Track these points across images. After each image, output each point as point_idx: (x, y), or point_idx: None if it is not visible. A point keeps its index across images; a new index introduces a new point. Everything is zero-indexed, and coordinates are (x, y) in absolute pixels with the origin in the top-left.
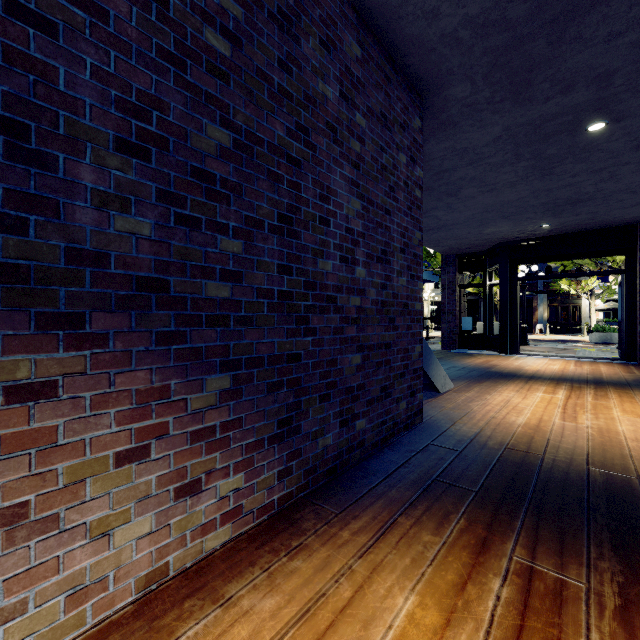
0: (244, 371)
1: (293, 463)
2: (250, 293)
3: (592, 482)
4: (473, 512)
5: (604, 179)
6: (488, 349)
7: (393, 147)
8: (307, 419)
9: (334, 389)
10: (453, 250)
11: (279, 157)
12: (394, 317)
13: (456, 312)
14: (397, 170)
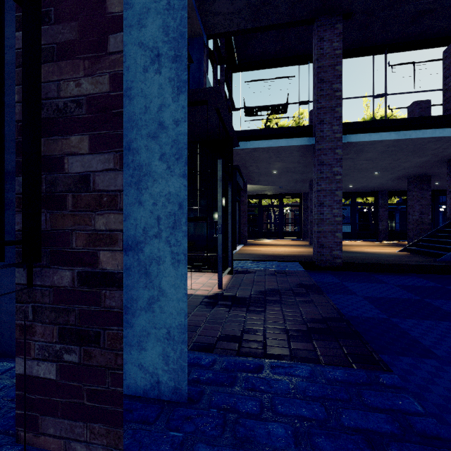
0: None
1: None
2: None
3: None
4: None
5: None
6: None
7: None
8: None
9: None
10: None
11: None
12: None
13: None
14: None
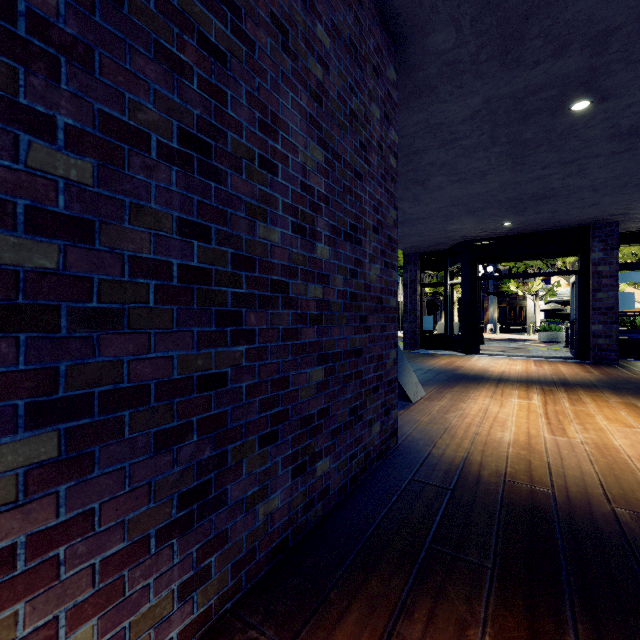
0: (98, 417)
1: (211, 559)
2: (114, 265)
3: (630, 535)
4: (499, 618)
5: (572, 173)
6: (449, 349)
7: (365, 92)
8: (238, 479)
9: (284, 422)
10: (415, 248)
11: (182, 31)
12: (366, 315)
13: (418, 312)
14: (369, 124)
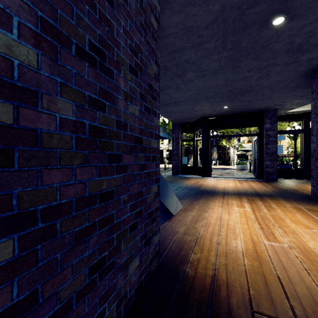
0: None
1: None
2: None
3: None
4: None
5: (262, 76)
6: (195, 174)
7: None
8: None
9: None
10: (178, 120)
11: None
12: (119, 154)
13: (179, 154)
14: None
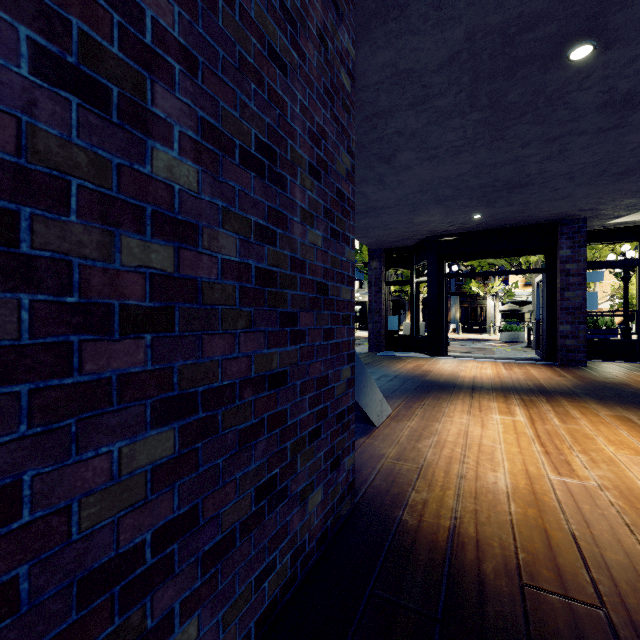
0: None
1: None
2: None
3: None
4: None
5: (552, 155)
6: (415, 351)
7: None
8: None
9: None
10: (380, 243)
11: None
12: (295, 312)
13: (383, 311)
14: None
